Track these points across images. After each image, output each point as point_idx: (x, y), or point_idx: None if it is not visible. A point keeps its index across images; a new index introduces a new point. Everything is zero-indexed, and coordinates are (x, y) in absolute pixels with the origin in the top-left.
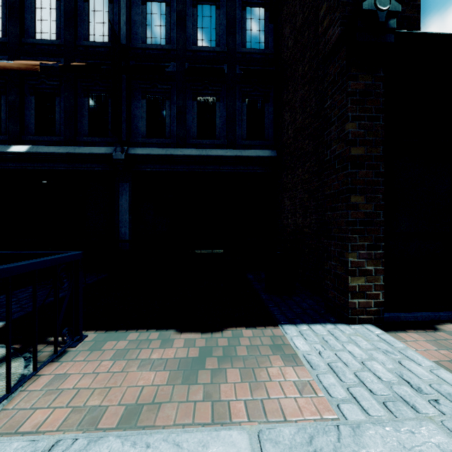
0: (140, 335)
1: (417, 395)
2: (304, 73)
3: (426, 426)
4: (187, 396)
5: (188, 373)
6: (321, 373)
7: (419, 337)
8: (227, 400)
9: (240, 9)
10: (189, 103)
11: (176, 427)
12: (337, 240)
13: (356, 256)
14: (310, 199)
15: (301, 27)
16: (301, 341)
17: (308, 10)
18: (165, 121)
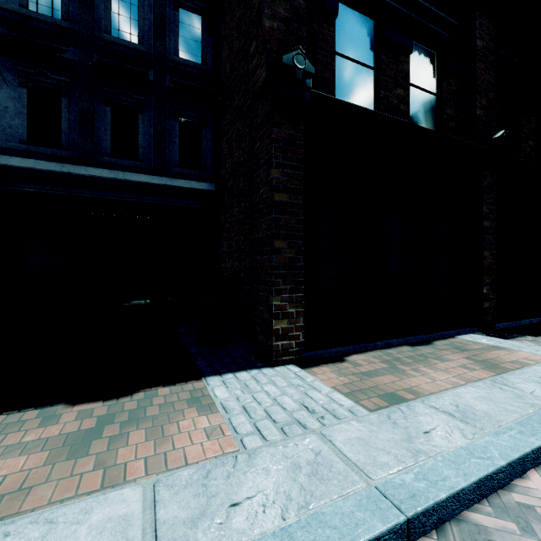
0: (8, 418)
1: (310, 416)
2: (240, 106)
3: (308, 438)
4: (73, 472)
5: (78, 447)
6: (234, 416)
7: (328, 370)
8: (125, 463)
9: (171, 8)
10: (99, 108)
11: (51, 506)
12: (264, 284)
13: (279, 300)
14: (245, 242)
15: (238, 55)
16: (222, 390)
17: (243, 39)
18: (61, 125)
